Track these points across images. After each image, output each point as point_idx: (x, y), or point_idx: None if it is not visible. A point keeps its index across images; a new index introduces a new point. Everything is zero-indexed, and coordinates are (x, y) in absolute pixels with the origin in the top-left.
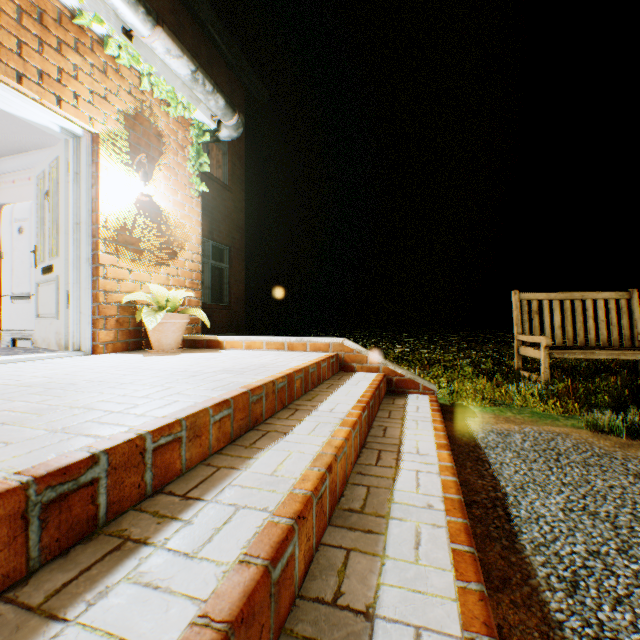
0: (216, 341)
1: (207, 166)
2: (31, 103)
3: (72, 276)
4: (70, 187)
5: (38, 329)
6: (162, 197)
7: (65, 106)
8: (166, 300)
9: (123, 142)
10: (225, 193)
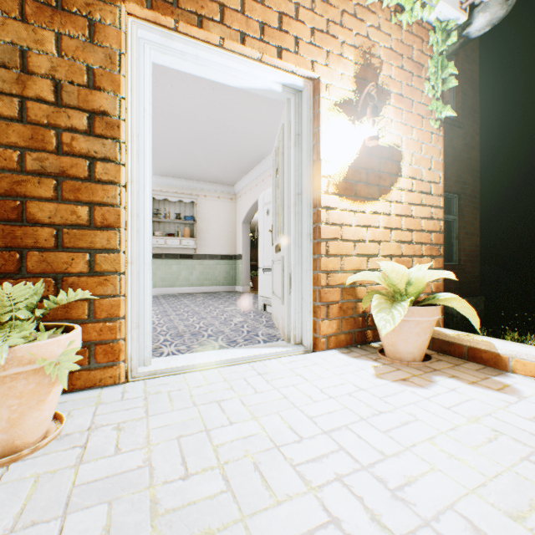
0: (489, 353)
1: (452, 79)
2: (253, 65)
3: (293, 256)
4: (291, 153)
5: (273, 304)
6: (391, 140)
7: (284, 56)
8: (403, 284)
9: (345, 81)
10: (451, 132)
